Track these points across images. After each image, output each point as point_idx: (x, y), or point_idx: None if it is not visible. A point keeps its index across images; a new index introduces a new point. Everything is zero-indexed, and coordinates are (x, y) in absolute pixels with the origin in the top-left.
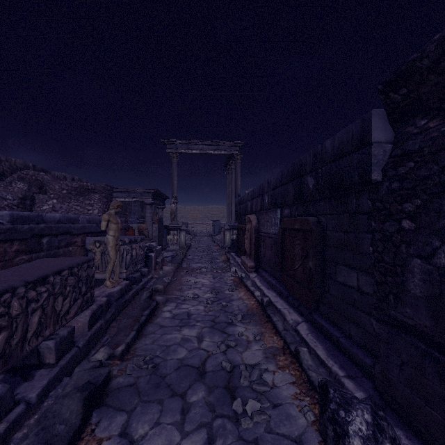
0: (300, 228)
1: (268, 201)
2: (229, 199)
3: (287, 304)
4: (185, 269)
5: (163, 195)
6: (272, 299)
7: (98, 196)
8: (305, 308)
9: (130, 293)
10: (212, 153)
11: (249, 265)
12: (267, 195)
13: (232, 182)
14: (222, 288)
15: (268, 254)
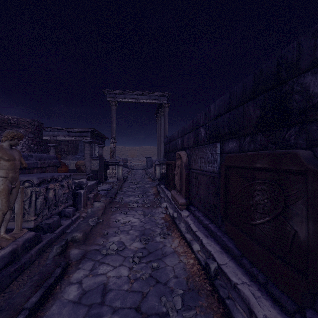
0: (270, 167)
1: (204, 135)
2: (158, 140)
3: (243, 274)
4: (117, 204)
5: (102, 135)
6: (218, 258)
7: (22, 131)
8: (283, 293)
9: (33, 250)
10: (145, 102)
11: (181, 202)
12: (203, 128)
13: (161, 126)
14: (152, 231)
15: (202, 193)
